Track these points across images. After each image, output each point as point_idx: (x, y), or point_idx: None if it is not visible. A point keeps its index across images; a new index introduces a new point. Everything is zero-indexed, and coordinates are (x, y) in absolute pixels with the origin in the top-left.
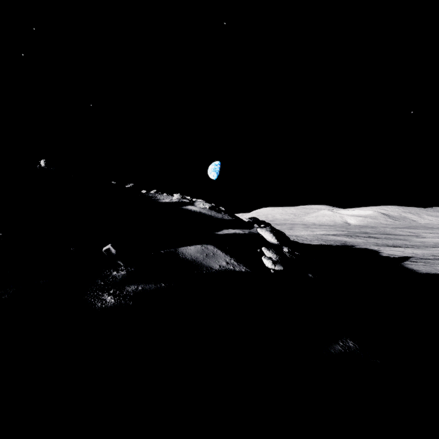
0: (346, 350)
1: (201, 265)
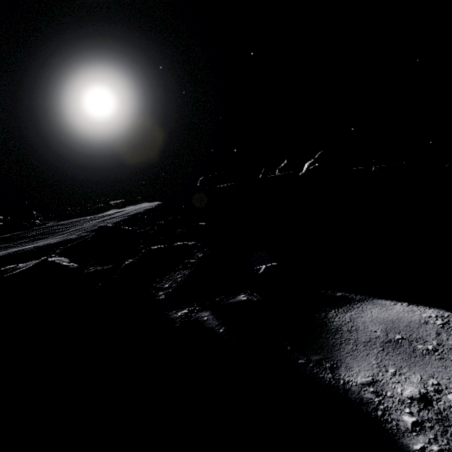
0: None
1: (324, 347)
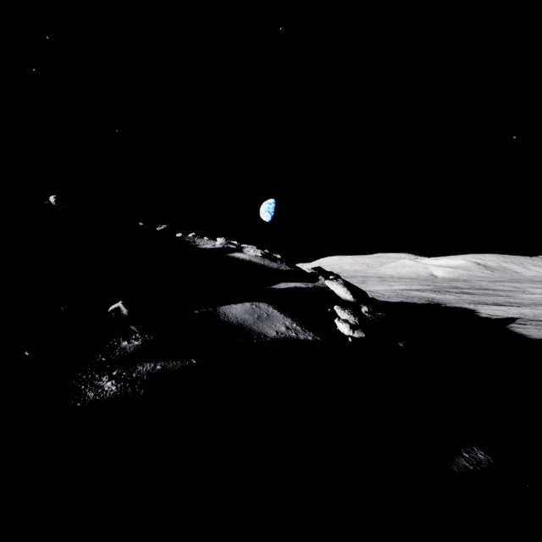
0: (476, 467)
1: (250, 332)
